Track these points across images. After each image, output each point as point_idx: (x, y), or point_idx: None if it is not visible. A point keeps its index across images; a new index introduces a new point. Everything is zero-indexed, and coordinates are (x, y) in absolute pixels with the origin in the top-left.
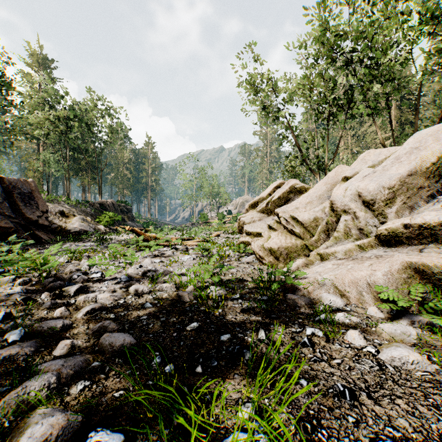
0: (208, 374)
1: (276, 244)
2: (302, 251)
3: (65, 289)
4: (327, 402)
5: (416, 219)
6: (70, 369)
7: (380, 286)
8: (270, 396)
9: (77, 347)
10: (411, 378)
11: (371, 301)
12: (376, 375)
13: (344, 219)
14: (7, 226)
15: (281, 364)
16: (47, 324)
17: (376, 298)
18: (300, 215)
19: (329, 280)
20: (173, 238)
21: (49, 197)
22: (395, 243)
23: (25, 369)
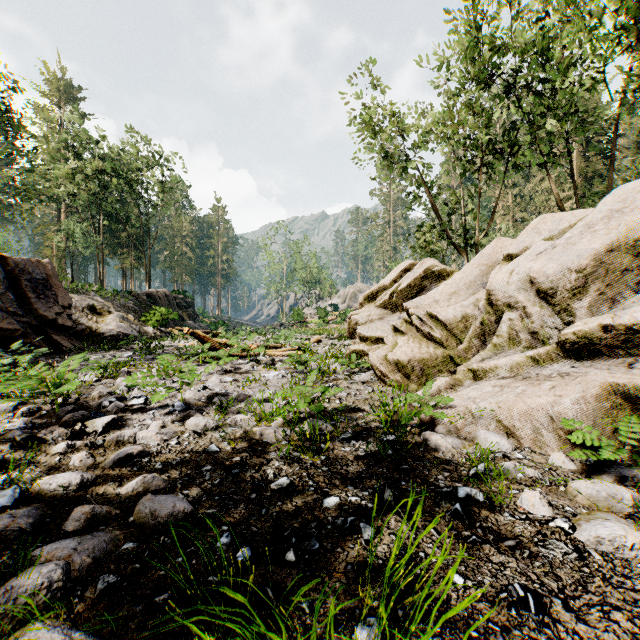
0: (304, 564)
1: (406, 354)
2: (445, 365)
3: (89, 423)
4: (499, 617)
5: (621, 318)
6: (87, 556)
7: (570, 420)
8: (406, 606)
9: (100, 516)
10: (632, 574)
11: (555, 443)
12: (574, 568)
13: (508, 318)
14: (11, 328)
15: (420, 547)
16: (58, 479)
17: (561, 439)
18: (441, 312)
19: (488, 411)
20: (253, 345)
21: (74, 286)
22: (588, 354)
23: (18, 553)
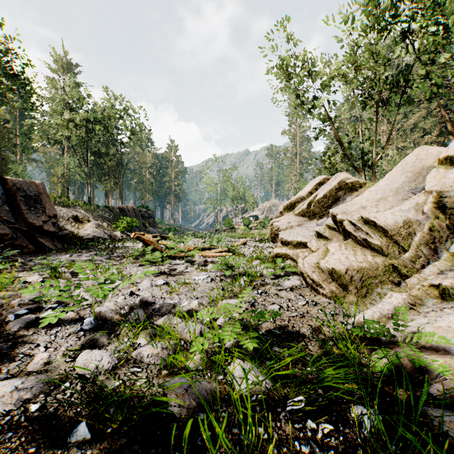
0: None
1: (341, 262)
2: (386, 274)
3: None
4: None
5: None
6: None
7: None
8: None
9: None
10: None
11: None
12: None
13: None
14: (2, 233)
15: None
16: None
17: None
18: (378, 217)
19: None
20: (190, 247)
21: (66, 202)
22: None
23: None
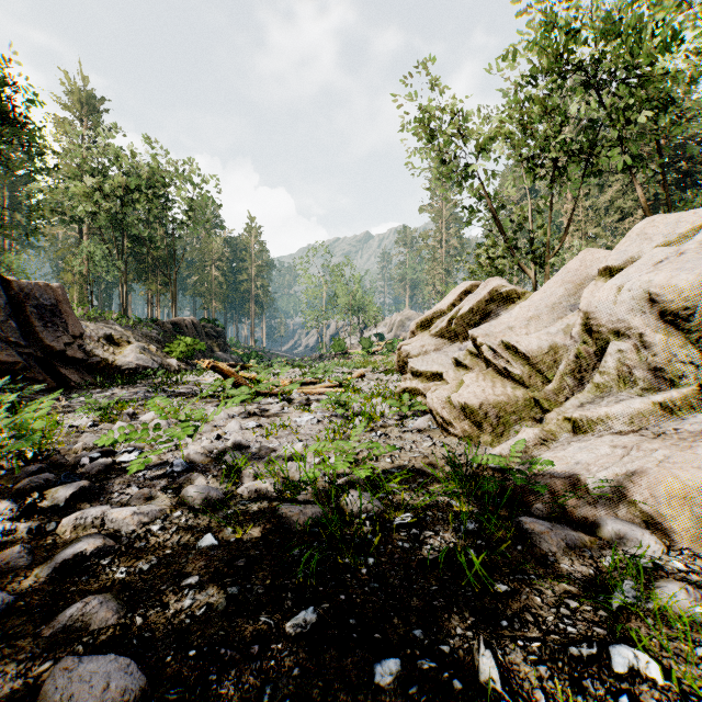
0: None
1: (476, 396)
2: (528, 410)
3: (50, 493)
4: None
5: None
6: None
7: None
8: None
9: None
10: None
11: None
12: None
13: (616, 349)
14: (10, 361)
15: None
16: None
17: None
18: (521, 341)
19: (613, 486)
20: (286, 381)
21: (91, 314)
22: None
23: None
